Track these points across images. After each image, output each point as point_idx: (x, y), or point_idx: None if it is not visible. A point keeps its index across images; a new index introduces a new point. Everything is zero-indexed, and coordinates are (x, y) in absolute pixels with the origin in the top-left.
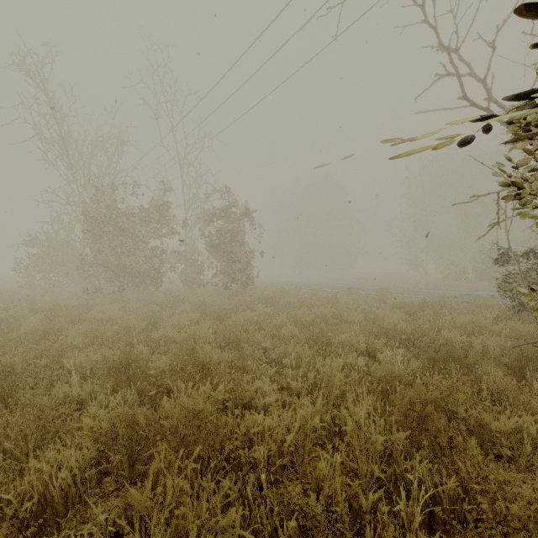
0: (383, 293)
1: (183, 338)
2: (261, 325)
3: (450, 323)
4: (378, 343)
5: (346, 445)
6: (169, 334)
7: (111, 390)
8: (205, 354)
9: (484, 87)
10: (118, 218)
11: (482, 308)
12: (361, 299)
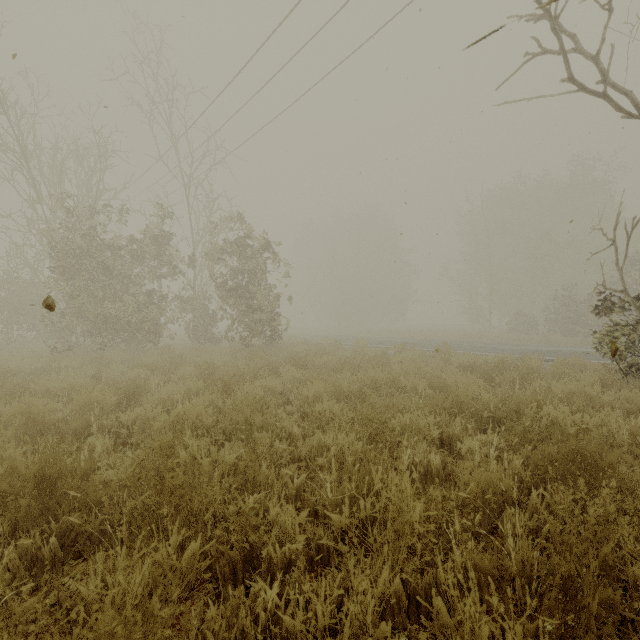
0: (445, 350)
1: (165, 424)
2: (289, 396)
3: (551, 394)
4: (454, 424)
5: (431, 637)
6: (148, 416)
7: (12, 531)
8: (191, 455)
9: (597, 67)
10: (99, 251)
11: (574, 369)
12: (420, 358)
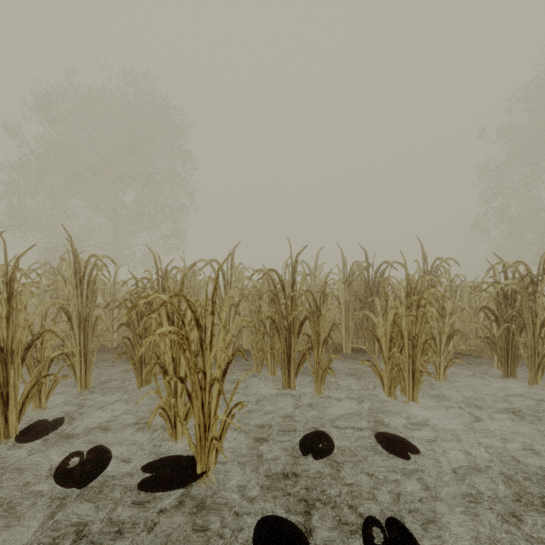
0: None
1: None
2: None
3: None
4: None
5: None
6: None
7: None
8: None
9: None
10: None
11: None
12: None
